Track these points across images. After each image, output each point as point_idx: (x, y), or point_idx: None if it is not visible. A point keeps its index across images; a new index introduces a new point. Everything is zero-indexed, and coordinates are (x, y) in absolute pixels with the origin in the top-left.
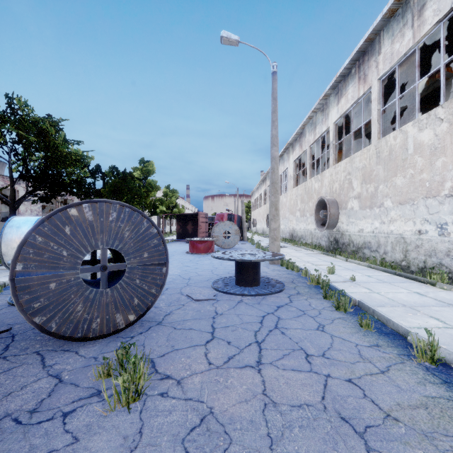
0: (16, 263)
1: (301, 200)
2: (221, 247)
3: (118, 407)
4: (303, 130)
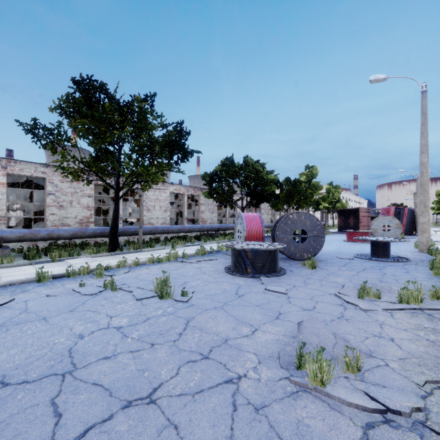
0: (277, 232)
1: None
2: None
3: (309, 268)
4: None
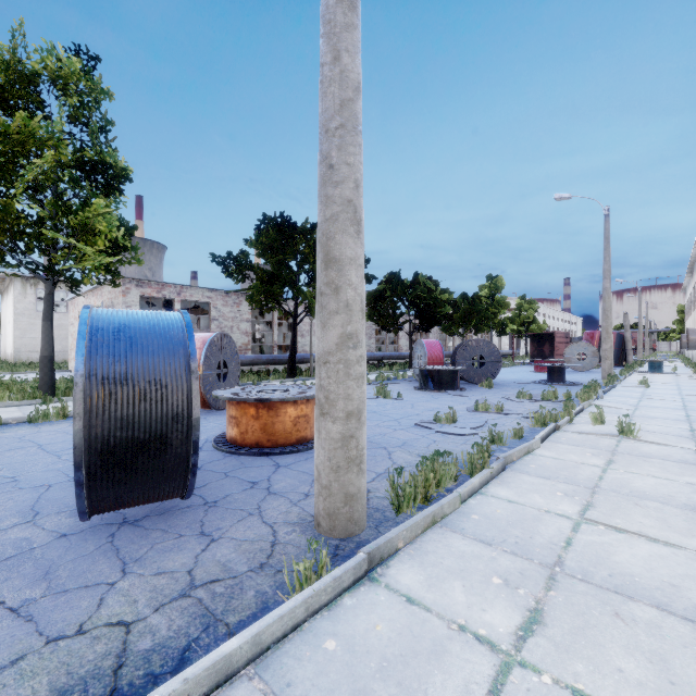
0: (457, 357)
1: None
2: (574, 369)
3: (486, 388)
4: None
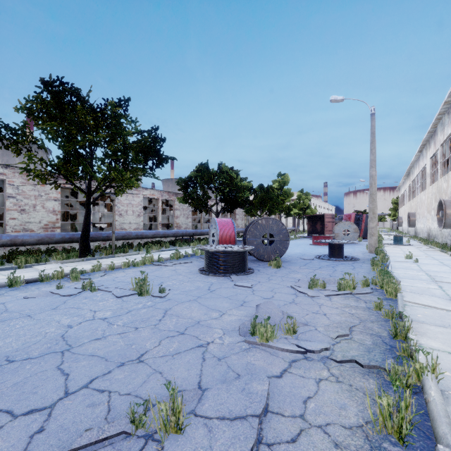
0: (247, 236)
1: (434, 199)
2: None
3: (274, 268)
4: (436, 129)
